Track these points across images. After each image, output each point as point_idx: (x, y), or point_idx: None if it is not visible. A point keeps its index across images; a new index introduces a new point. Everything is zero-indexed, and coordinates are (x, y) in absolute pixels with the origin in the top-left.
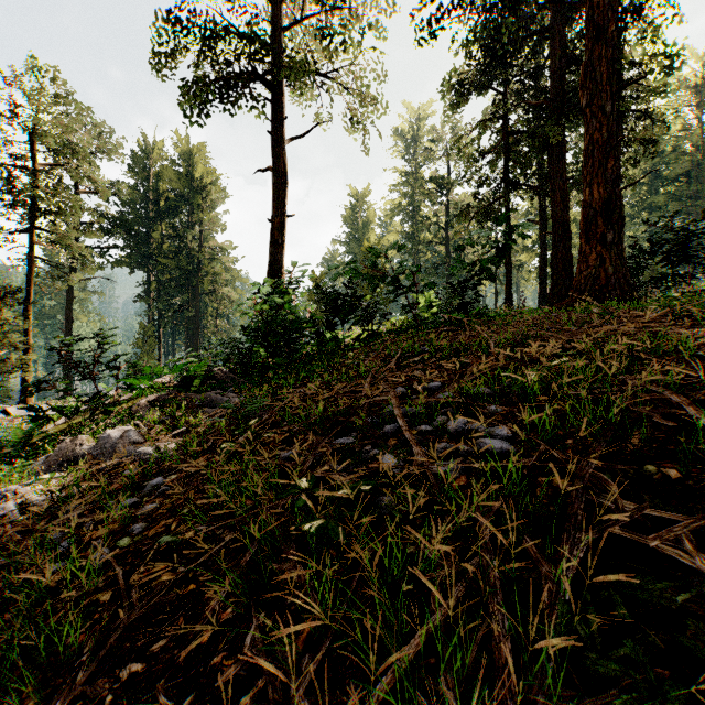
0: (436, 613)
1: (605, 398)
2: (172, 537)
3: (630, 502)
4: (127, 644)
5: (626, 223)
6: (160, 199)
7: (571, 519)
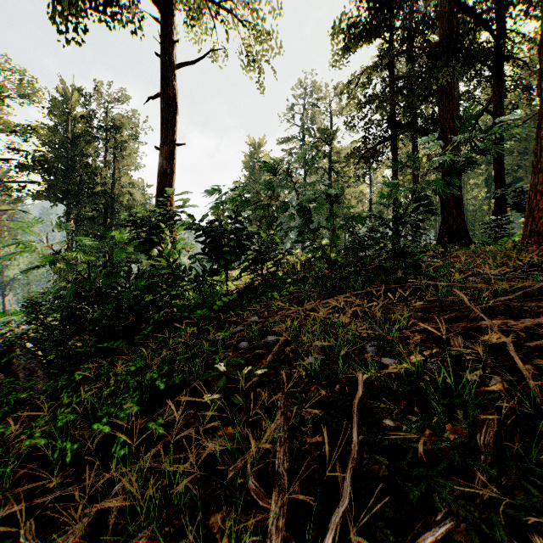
0: None
1: None
2: None
3: None
4: None
5: (469, 172)
6: (77, 140)
7: None
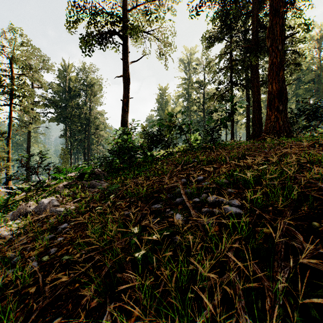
0: (207, 308)
1: (286, 185)
2: (69, 256)
3: (309, 245)
4: (40, 319)
5: None
6: (71, 91)
7: (278, 254)
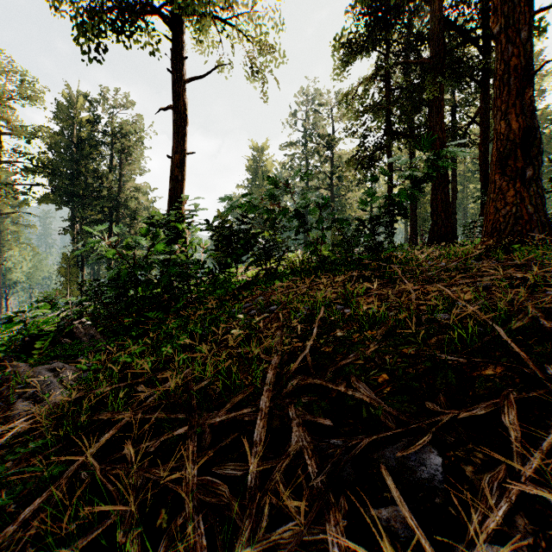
0: None
1: None
2: None
3: None
4: None
5: (469, 177)
6: (83, 144)
7: None
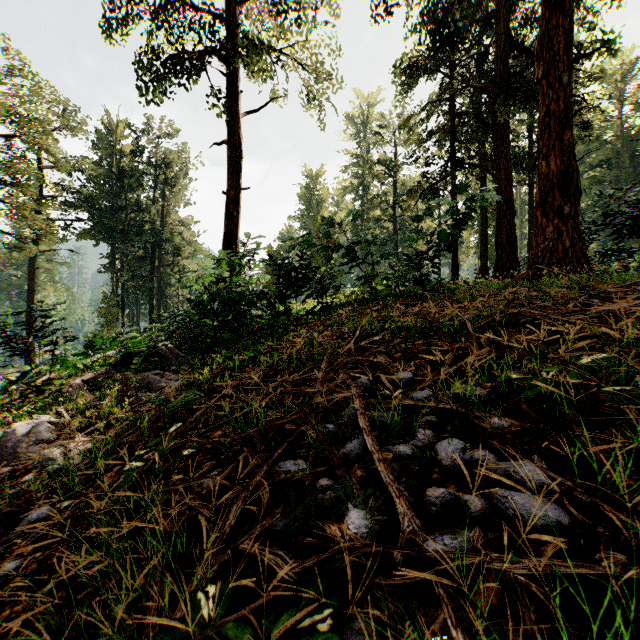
0: None
1: None
2: None
3: None
4: None
5: None
6: (123, 175)
7: None
